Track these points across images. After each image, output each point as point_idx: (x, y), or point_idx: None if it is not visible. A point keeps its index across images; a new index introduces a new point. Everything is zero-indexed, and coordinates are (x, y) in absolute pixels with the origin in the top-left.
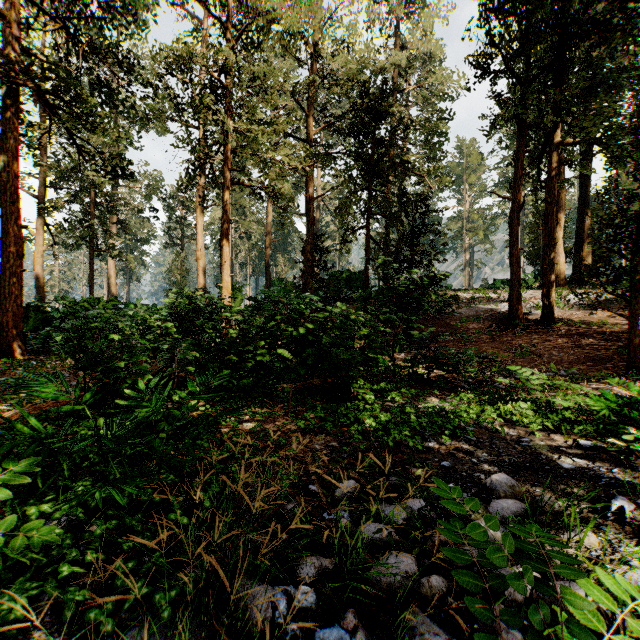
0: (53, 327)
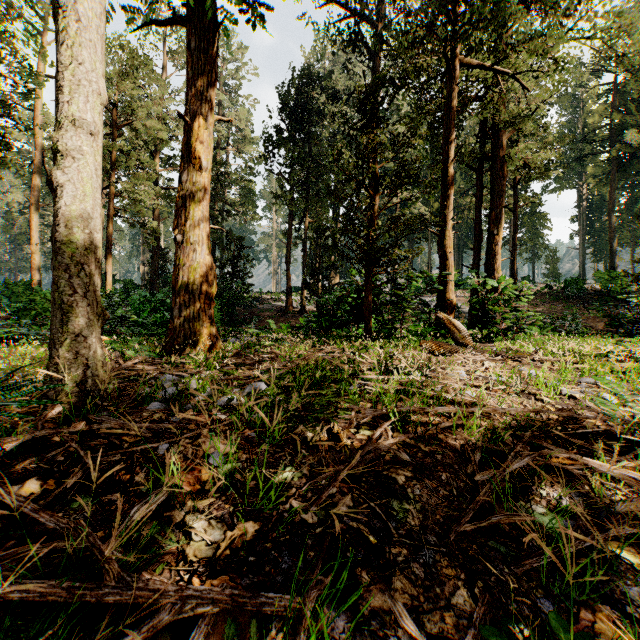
0: None
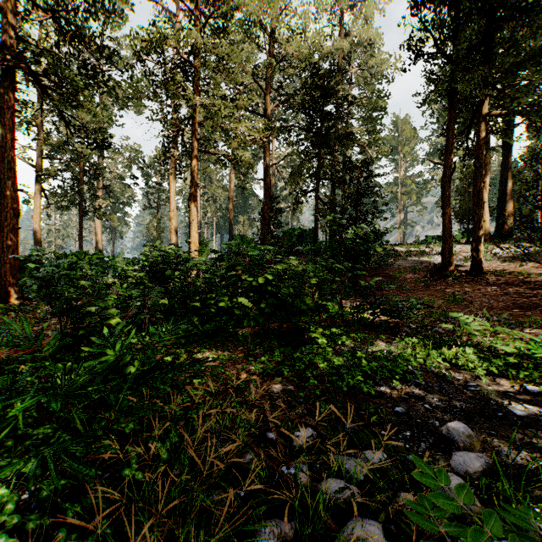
0: (32, 277)
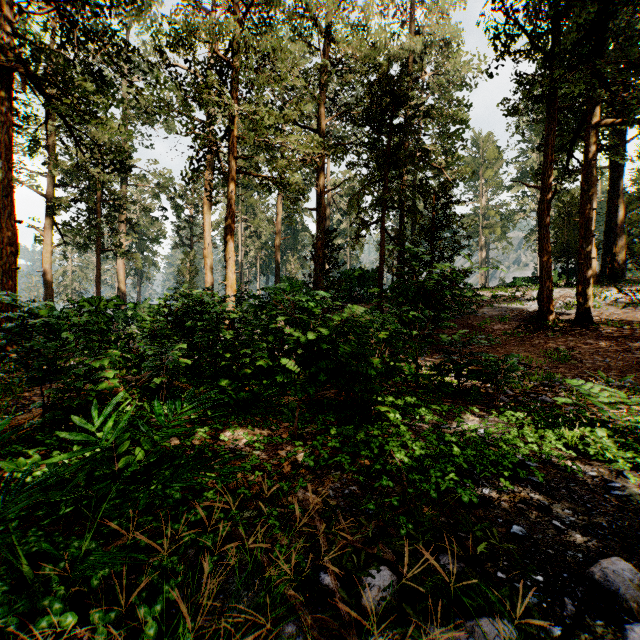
0: (4, 330)
